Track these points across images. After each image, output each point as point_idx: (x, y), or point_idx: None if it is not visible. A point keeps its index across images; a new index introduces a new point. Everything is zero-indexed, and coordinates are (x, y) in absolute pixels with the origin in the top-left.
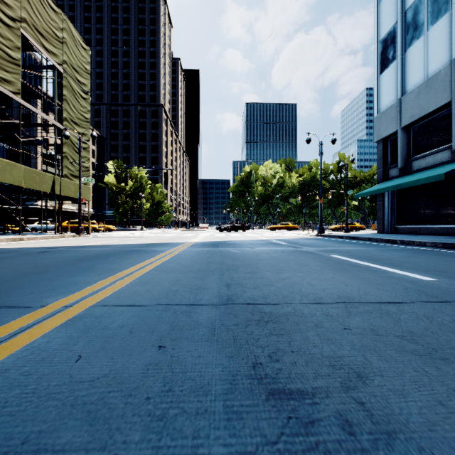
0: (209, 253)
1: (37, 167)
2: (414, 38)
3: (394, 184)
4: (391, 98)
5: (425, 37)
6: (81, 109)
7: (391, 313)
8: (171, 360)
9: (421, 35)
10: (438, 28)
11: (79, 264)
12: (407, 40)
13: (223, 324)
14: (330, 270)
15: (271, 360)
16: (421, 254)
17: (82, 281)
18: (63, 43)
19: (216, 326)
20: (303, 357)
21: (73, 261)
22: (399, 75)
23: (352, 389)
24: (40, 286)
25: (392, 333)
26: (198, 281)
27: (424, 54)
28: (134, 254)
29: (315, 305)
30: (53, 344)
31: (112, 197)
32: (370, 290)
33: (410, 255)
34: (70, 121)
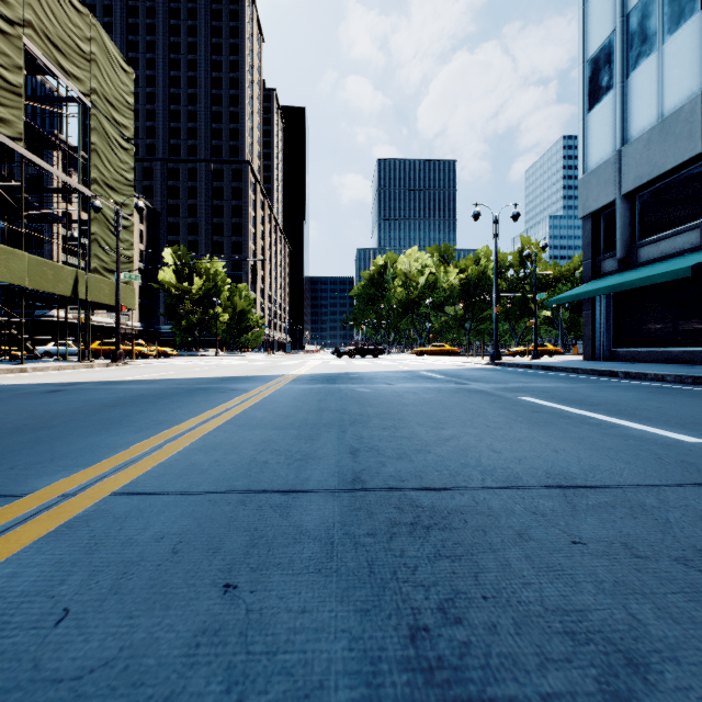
0: (321, 393)
1: (53, 257)
2: (642, 55)
3: (612, 283)
4: (605, 149)
5: (659, 53)
6: (120, 166)
7: (649, 507)
8: (247, 621)
9: (652, 50)
10: (679, 39)
11: (106, 412)
12: (631, 58)
13: (348, 533)
14: (522, 423)
15: (446, 619)
16: (662, 394)
17: (105, 445)
18: (92, 62)
19: (335, 538)
20: (507, 613)
21: (98, 408)
22: (617, 114)
23: (627, 701)
24: (30, 453)
25: (663, 551)
26: (303, 445)
27: (657, 80)
28: (200, 394)
29: (509, 491)
30: (21, 581)
31: (170, 305)
32: (599, 461)
33: (646, 397)
34: (103, 185)
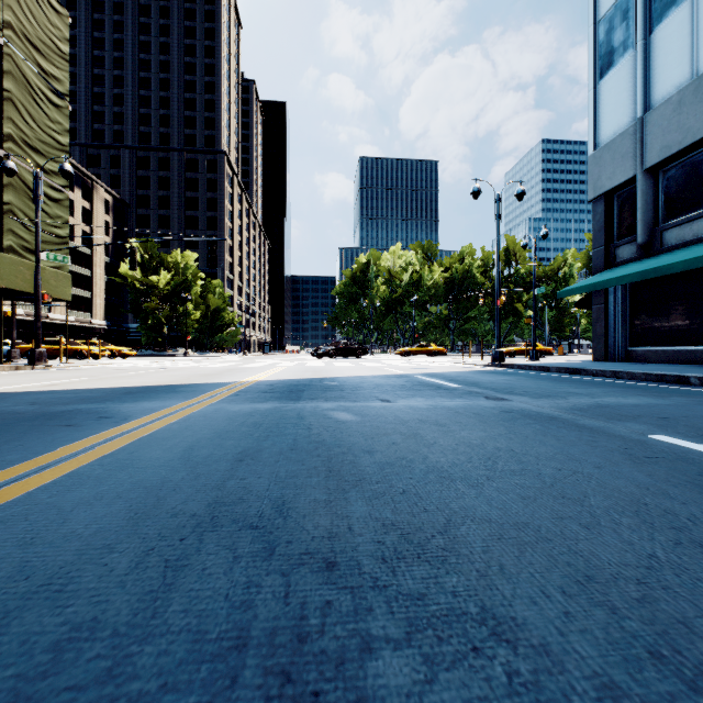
0: (260, 428)
1: None
2: (670, 4)
3: (642, 269)
4: (622, 119)
5: None
6: (48, 125)
7: None
8: None
9: None
10: None
11: None
12: (655, 10)
13: None
14: None
15: None
16: None
17: None
18: None
19: None
20: None
21: None
22: (639, 76)
23: None
24: None
25: None
26: None
27: (690, 31)
28: (1, 436)
29: None
30: None
31: (136, 301)
32: None
33: None
34: (22, 144)
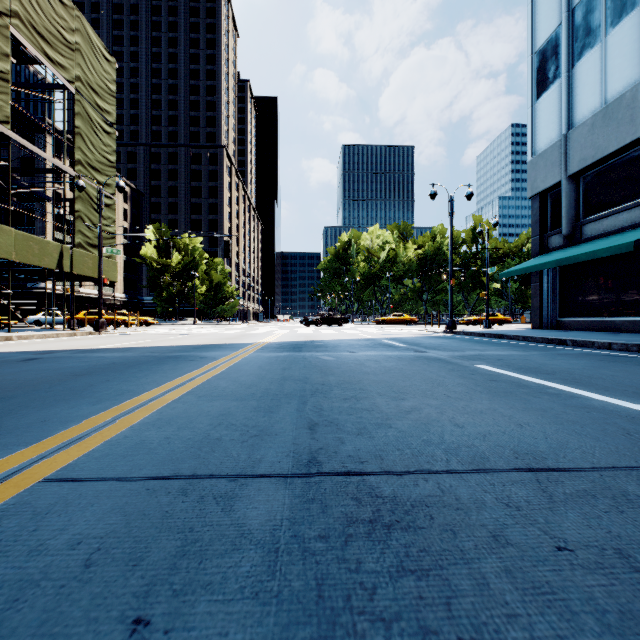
0: (286, 361)
1: (43, 234)
2: (587, 46)
3: (559, 258)
4: (552, 134)
5: (602, 45)
6: (103, 149)
7: (633, 497)
8: None
9: (596, 42)
10: (621, 31)
11: (72, 381)
12: (576, 49)
13: (297, 535)
14: (482, 393)
15: None
16: (612, 362)
17: (58, 419)
18: (76, 51)
19: (281, 542)
20: None
21: (65, 377)
22: (564, 101)
23: None
24: None
25: None
26: (261, 418)
27: (600, 69)
28: (169, 363)
29: (477, 476)
30: None
31: (152, 278)
32: (567, 437)
33: (597, 365)
34: (87, 166)
